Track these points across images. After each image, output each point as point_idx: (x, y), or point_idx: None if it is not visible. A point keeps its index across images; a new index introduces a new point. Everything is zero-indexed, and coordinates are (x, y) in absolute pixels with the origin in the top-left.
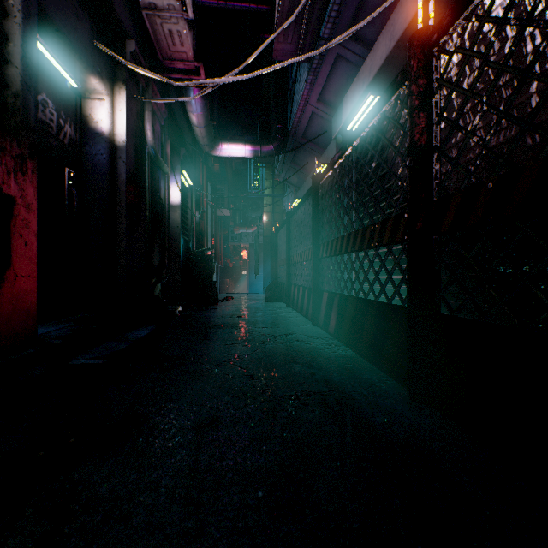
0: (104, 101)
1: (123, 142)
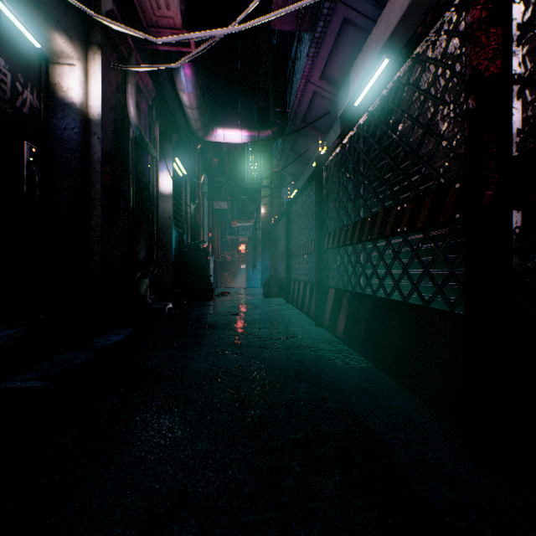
0: (74, 67)
1: (98, 115)
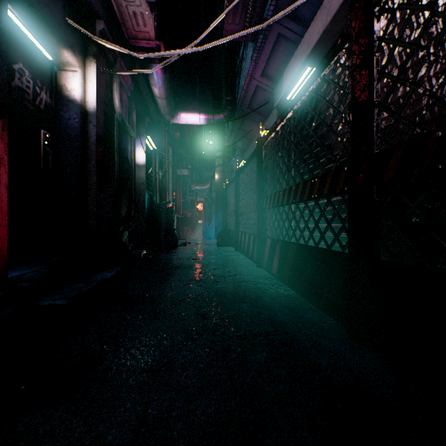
0: (76, 72)
1: (93, 108)
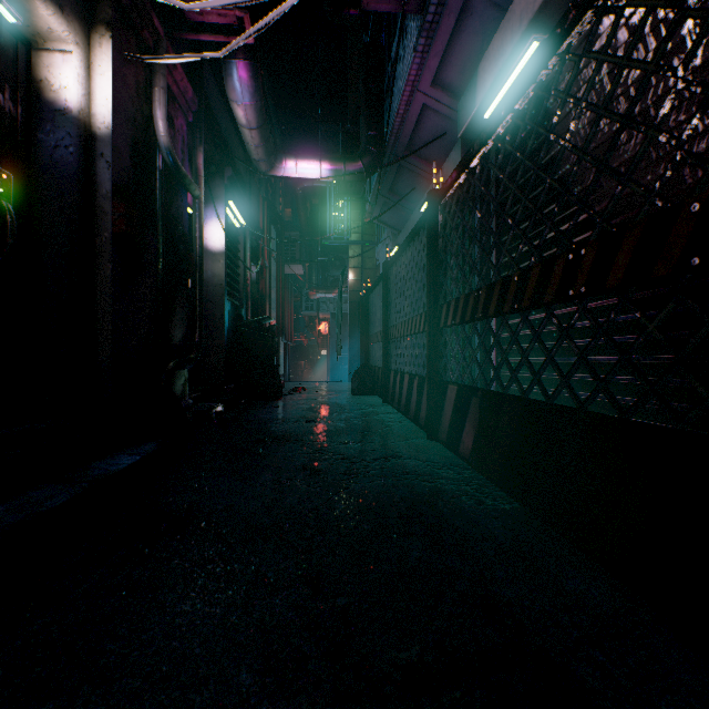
0: (69, 54)
1: (107, 128)
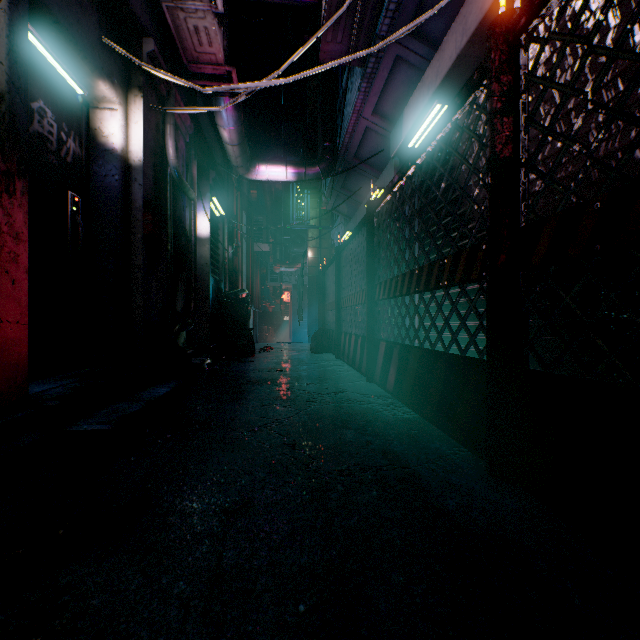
0: (115, 111)
1: (139, 161)
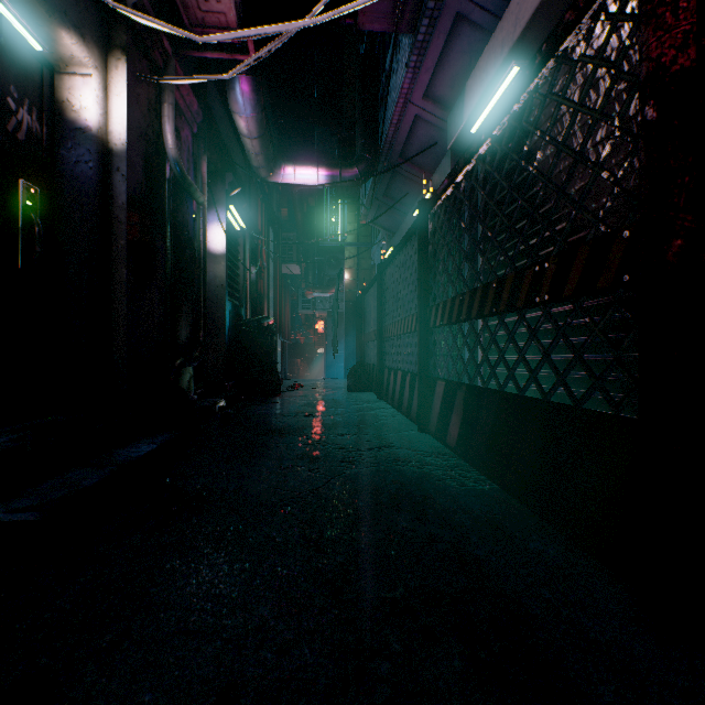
0: (89, 78)
1: (122, 145)
